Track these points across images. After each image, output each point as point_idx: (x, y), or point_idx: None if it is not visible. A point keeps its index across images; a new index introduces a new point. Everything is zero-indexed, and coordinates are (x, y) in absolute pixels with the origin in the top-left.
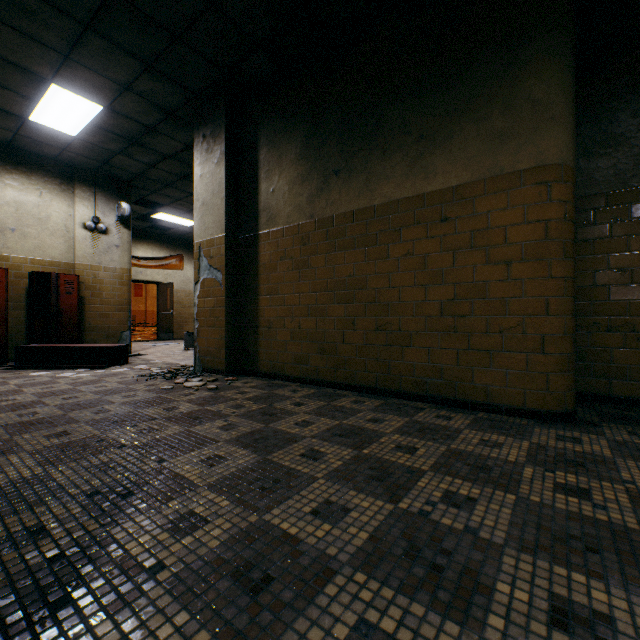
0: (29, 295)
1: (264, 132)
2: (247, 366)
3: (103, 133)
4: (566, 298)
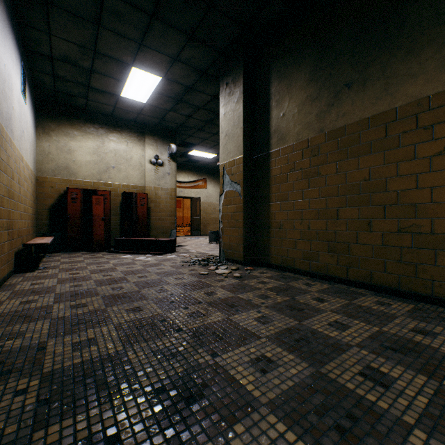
0: (121, 207)
1: (275, 69)
2: (260, 258)
3: (161, 97)
4: None
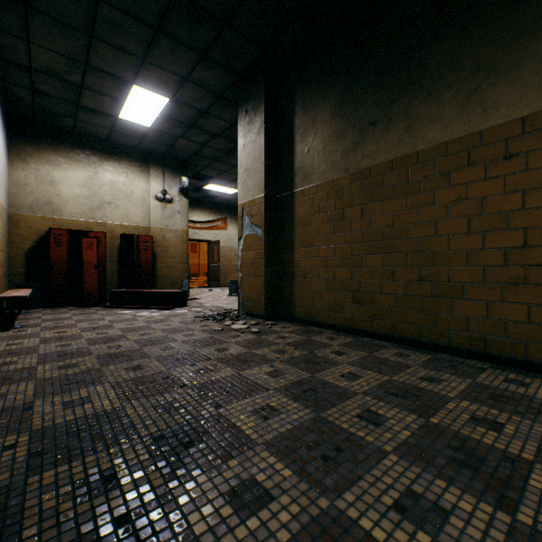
0: (120, 252)
1: (299, 98)
2: (283, 312)
3: (169, 121)
4: None
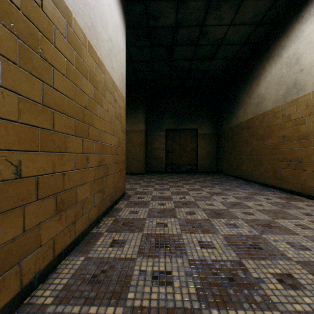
0: None
1: None
2: None
3: None
4: (144, 153)
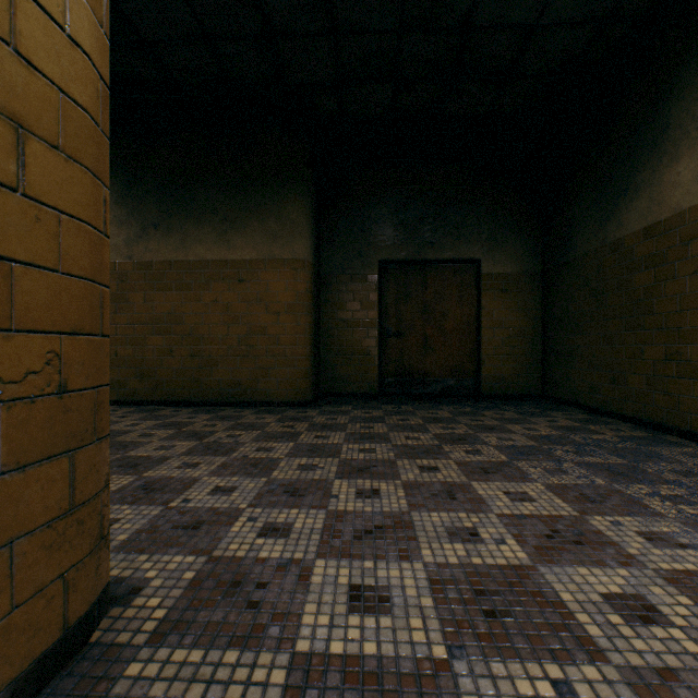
0: None
1: None
2: None
3: None
4: (308, 336)
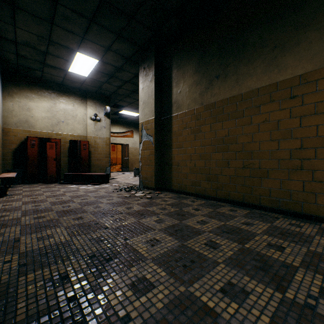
0: (69, 150)
1: (175, 61)
2: (165, 186)
3: (98, 73)
4: None
